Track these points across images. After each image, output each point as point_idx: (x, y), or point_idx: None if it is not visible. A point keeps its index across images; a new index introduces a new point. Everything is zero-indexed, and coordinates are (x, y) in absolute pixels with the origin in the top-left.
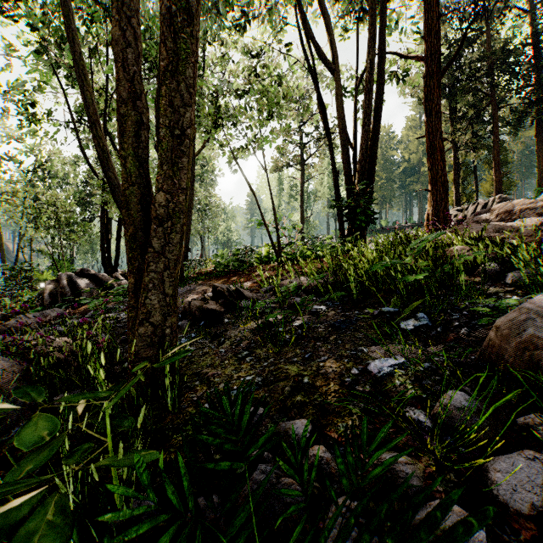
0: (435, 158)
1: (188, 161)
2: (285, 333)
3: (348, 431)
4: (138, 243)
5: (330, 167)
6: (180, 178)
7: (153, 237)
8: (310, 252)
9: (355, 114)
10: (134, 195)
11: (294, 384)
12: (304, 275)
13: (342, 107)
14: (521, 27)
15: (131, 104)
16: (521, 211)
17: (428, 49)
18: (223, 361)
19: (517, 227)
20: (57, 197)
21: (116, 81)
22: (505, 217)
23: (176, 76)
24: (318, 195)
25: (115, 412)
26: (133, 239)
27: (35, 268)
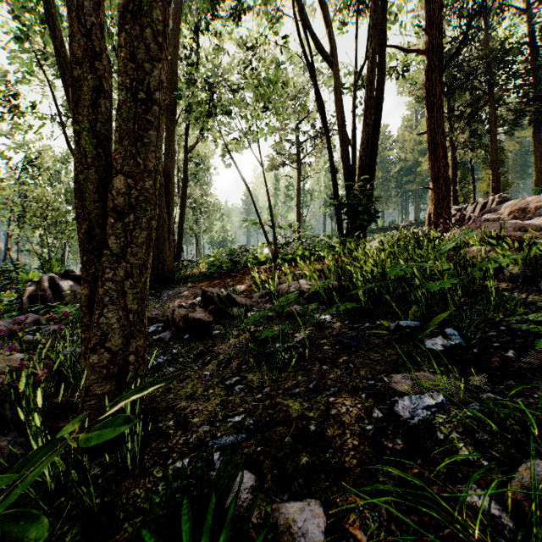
0: (437, 154)
1: (157, 135)
2: (283, 352)
3: (382, 528)
4: (95, 243)
5: (326, 166)
6: (145, 157)
7: (110, 234)
8: (308, 252)
9: (353, 109)
10: (90, 181)
11: (297, 433)
12: (303, 278)
13: (341, 101)
14: (518, 26)
15: (88, 65)
16: (536, 209)
17: (429, 42)
18: (207, 389)
19: (539, 226)
20: (46, 194)
21: (69, 37)
22: (518, 215)
23: (138, 20)
24: (314, 194)
25: (54, 473)
26: (88, 238)
27: (23, 268)
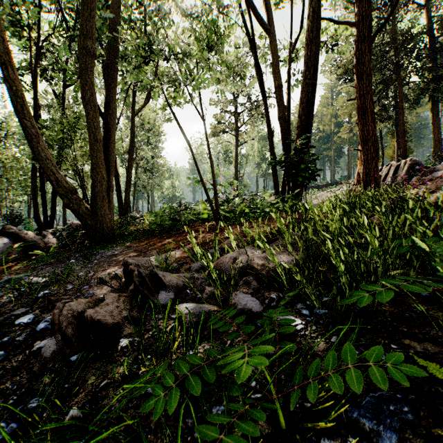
0: (366, 119)
1: None
2: None
3: None
4: None
5: (259, 135)
6: None
7: None
8: (249, 209)
9: (288, 78)
10: None
11: None
12: (248, 242)
13: (278, 66)
14: (419, 19)
15: None
16: None
17: (358, 15)
18: None
19: None
20: (6, 154)
21: None
22: None
23: None
24: (249, 158)
25: None
26: None
27: None
